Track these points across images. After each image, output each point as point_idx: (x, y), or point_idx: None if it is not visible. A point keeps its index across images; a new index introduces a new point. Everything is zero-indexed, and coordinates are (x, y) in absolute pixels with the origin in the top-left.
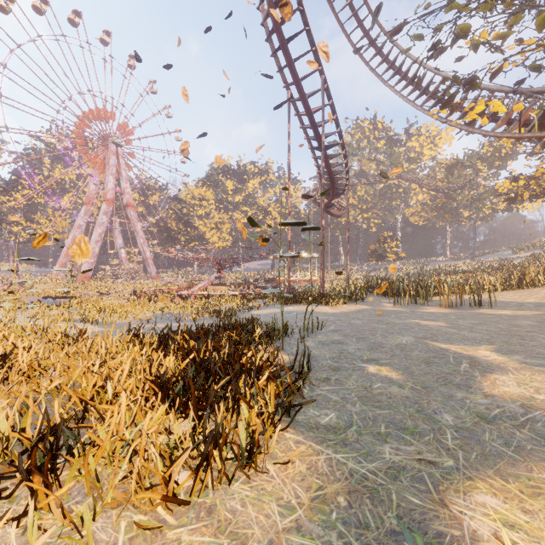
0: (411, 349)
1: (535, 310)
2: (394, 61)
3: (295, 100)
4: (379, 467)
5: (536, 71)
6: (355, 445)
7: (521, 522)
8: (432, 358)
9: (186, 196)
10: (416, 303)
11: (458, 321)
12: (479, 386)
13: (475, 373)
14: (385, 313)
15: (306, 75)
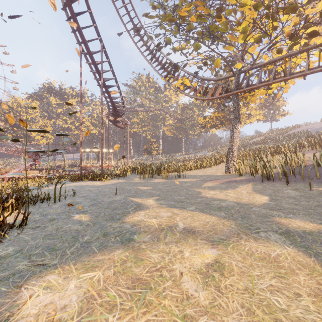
0: (115, 203)
1: (198, 178)
2: (149, 47)
3: (85, 53)
4: (4, 275)
5: (201, 69)
6: (3, 265)
7: (56, 284)
8: (119, 207)
9: (12, 103)
10: (152, 177)
11: (159, 186)
12: (124, 218)
13: (131, 212)
14: (129, 184)
15: (91, 40)
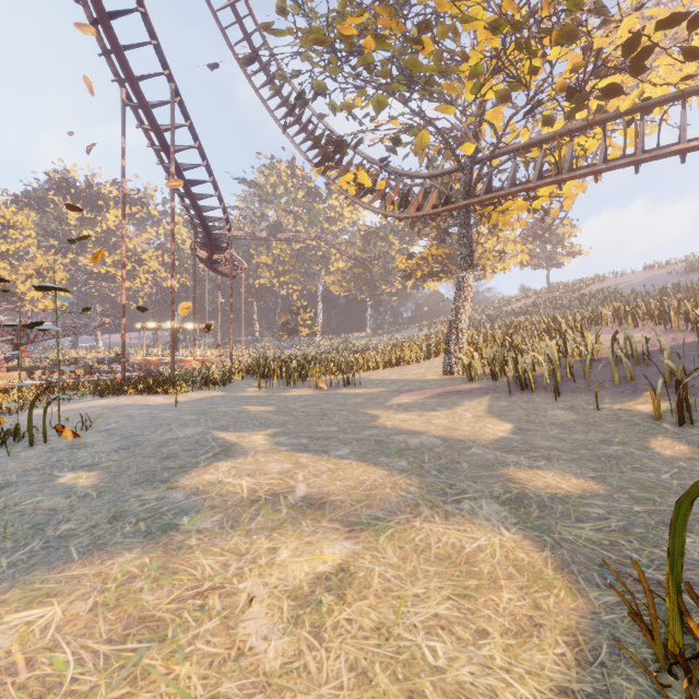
0: (174, 444)
1: (385, 387)
2: (288, 99)
3: (133, 106)
4: None
5: (394, 152)
6: None
7: None
8: (180, 452)
9: None
10: (289, 386)
11: (295, 404)
12: (180, 478)
13: (203, 463)
14: (230, 400)
15: (146, 75)
